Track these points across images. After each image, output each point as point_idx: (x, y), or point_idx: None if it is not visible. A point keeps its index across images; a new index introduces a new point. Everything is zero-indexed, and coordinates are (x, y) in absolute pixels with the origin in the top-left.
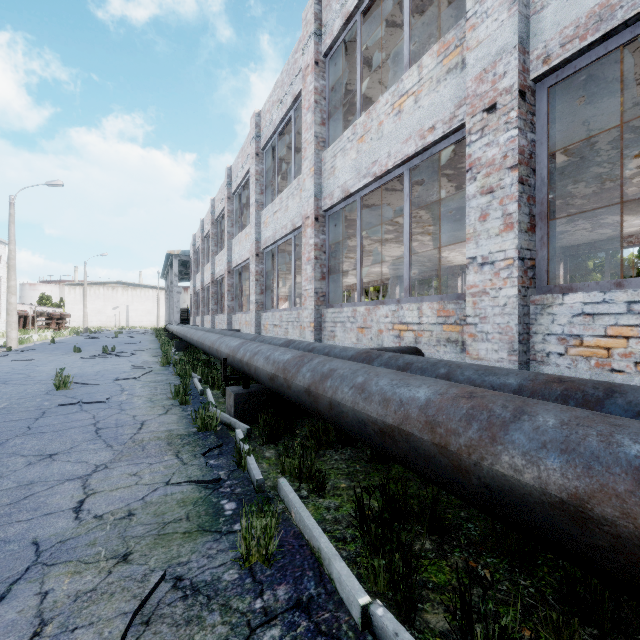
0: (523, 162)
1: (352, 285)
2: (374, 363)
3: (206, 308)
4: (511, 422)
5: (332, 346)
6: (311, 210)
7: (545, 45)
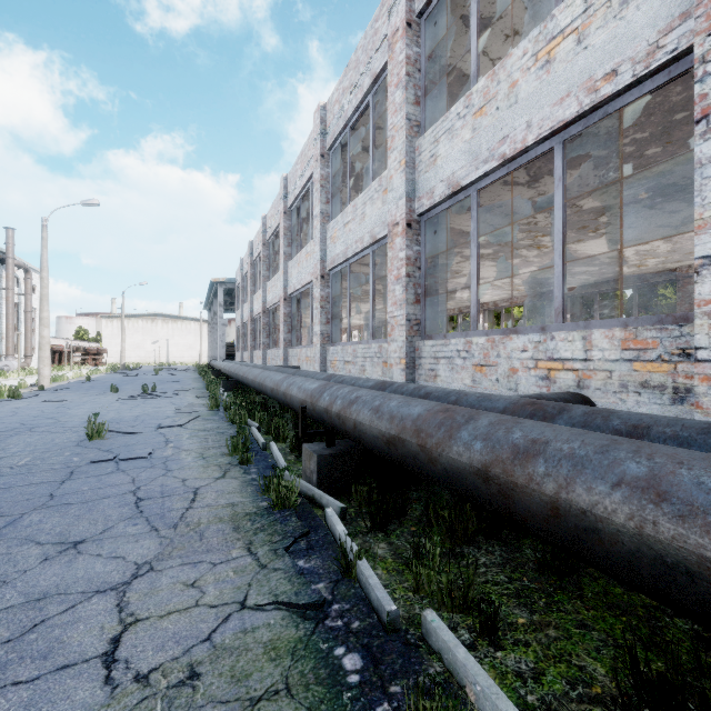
0: None
1: None
2: (557, 422)
3: (256, 342)
4: None
5: (459, 392)
6: (402, 214)
7: None
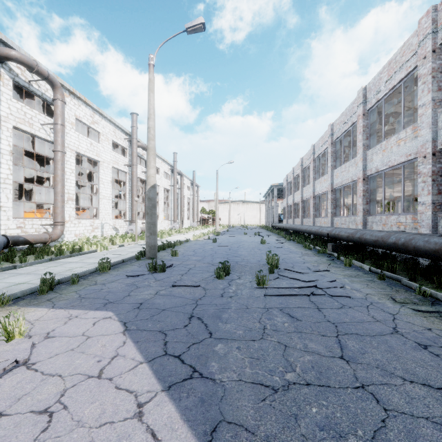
0: (434, 174)
1: (395, 197)
2: None
3: (295, 214)
4: (392, 235)
5: (368, 230)
6: (361, 176)
7: (441, 140)
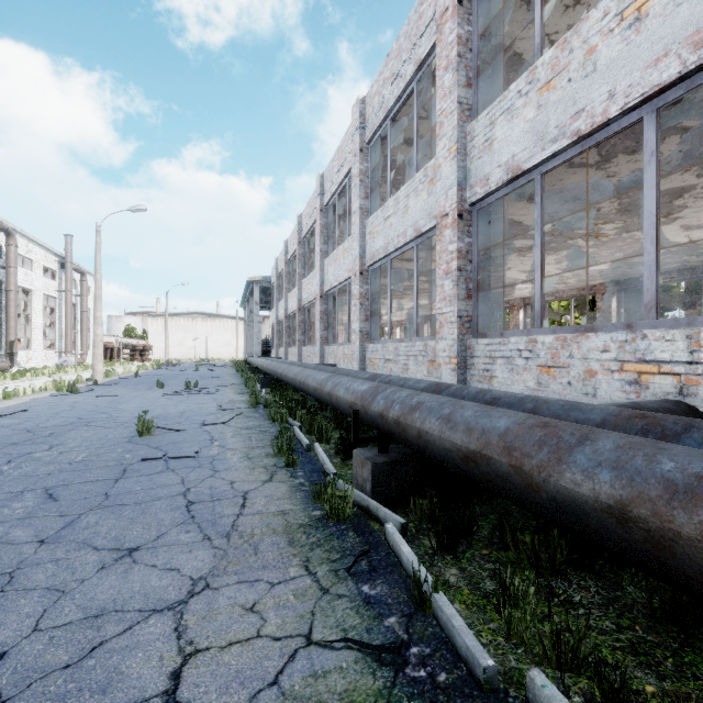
0: None
1: None
2: (685, 442)
3: (290, 339)
4: None
5: (536, 398)
6: (452, 204)
7: None
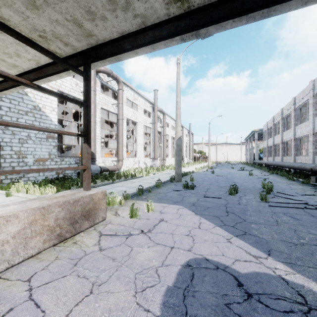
0: None
1: None
2: None
3: (275, 153)
4: None
5: None
6: None
7: None
